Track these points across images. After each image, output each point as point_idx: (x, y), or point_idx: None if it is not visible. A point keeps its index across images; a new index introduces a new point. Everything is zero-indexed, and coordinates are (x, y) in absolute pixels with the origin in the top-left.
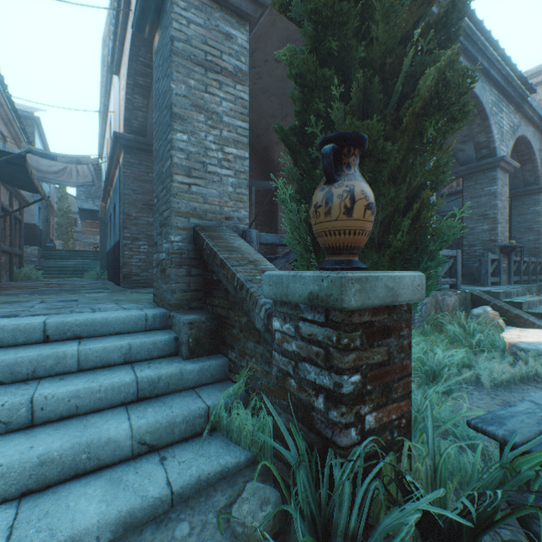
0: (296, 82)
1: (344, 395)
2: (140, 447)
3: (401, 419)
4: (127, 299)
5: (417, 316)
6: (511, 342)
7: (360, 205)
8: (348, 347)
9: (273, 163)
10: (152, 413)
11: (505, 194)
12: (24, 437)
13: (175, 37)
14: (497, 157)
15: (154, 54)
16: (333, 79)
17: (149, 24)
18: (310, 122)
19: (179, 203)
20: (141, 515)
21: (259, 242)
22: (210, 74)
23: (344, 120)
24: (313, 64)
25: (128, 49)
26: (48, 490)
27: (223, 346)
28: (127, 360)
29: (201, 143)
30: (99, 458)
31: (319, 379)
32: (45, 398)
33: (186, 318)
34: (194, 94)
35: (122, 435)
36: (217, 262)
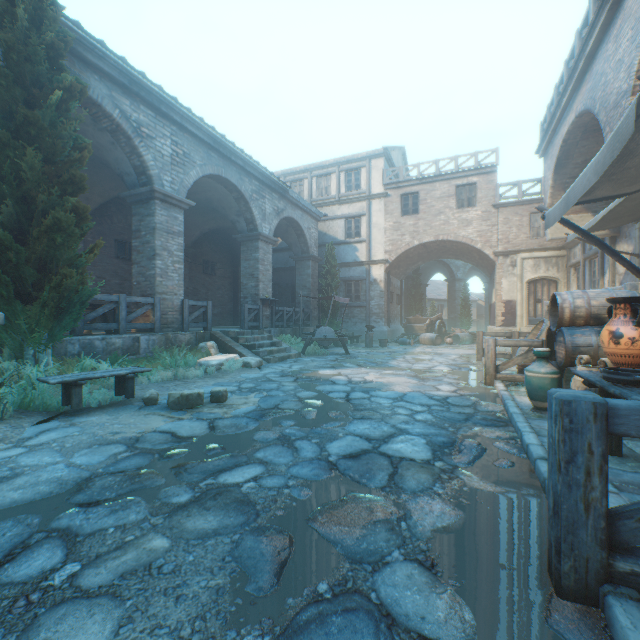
0: None
1: None
2: None
3: None
4: None
5: (144, 349)
6: (199, 361)
7: None
8: None
9: None
10: None
11: (269, 260)
12: None
13: None
14: (257, 232)
15: None
16: None
17: None
18: None
19: None
20: None
21: None
22: None
23: None
24: None
25: None
26: None
27: None
28: None
29: None
30: None
31: None
32: None
33: None
34: None
35: None
36: None
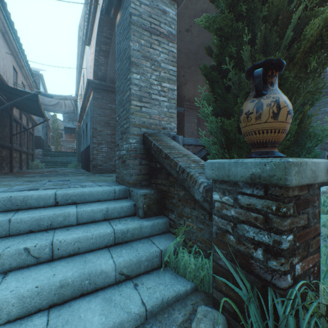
0: (217, 35)
1: (283, 249)
2: (120, 276)
3: (314, 267)
4: (98, 179)
5: None
6: None
7: (284, 111)
8: (286, 214)
9: (182, 96)
10: (126, 254)
11: None
12: (49, 267)
13: (132, 13)
14: None
15: (116, 27)
16: (244, 30)
17: (114, 8)
18: (224, 62)
19: (135, 119)
20: (127, 325)
21: (183, 143)
22: (153, 36)
23: (249, 59)
24: (231, 21)
25: (96, 28)
26: (66, 304)
27: (164, 210)
28: (105, 218)
29: (148, 80)
30: (95, 283)
31: (258, 237)
32: (60, 242)
33: (142, 192)
34: (143, 49)
35: (109, 268)
36: (162, 155)
